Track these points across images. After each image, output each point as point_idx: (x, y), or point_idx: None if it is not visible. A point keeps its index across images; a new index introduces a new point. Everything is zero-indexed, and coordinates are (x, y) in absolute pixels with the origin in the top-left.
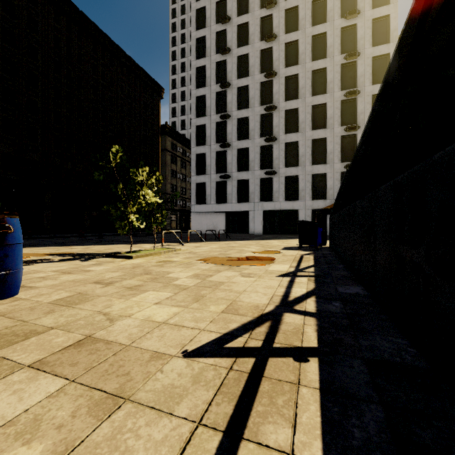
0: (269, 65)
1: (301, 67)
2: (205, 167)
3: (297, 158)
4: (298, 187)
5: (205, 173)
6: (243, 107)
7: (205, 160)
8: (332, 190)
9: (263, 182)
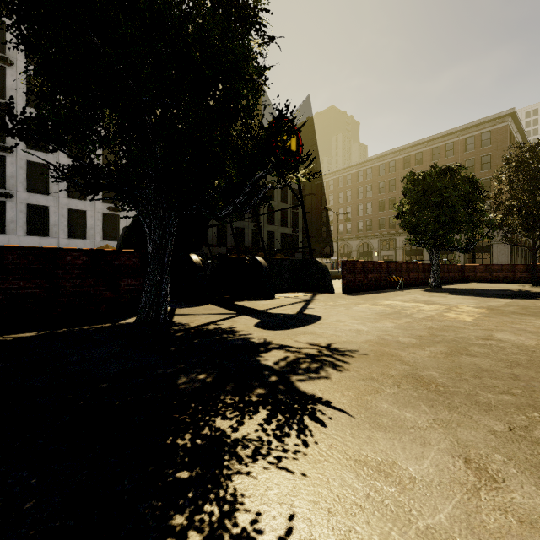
0: None
1: None
2: None
3: (47, 185)
4: (48, 220)
5: None
6: None
7: None
8: (93, 230)
9: None
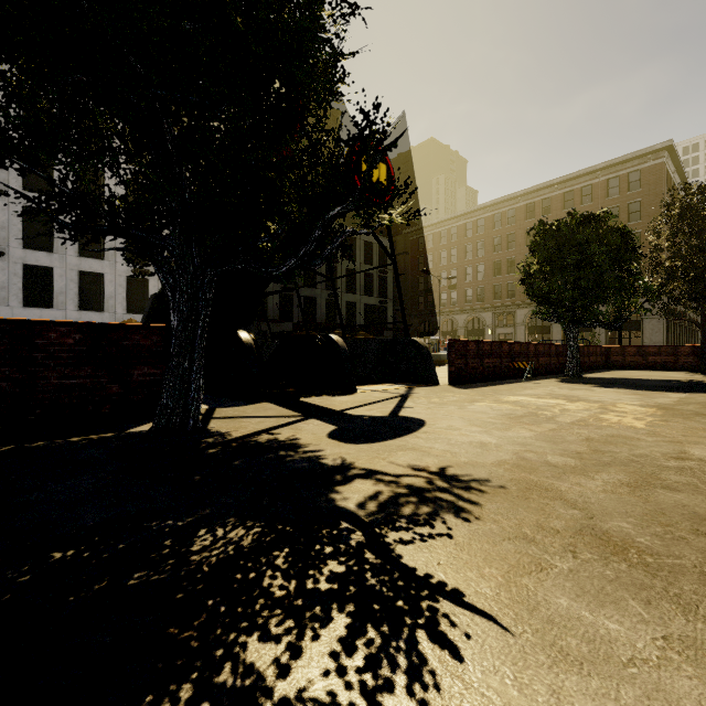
0: None
1: None
2: None
3: (50, 239)
4: (52, 286)
5: None
6: None
7: None
8: (114, 299)
9: None
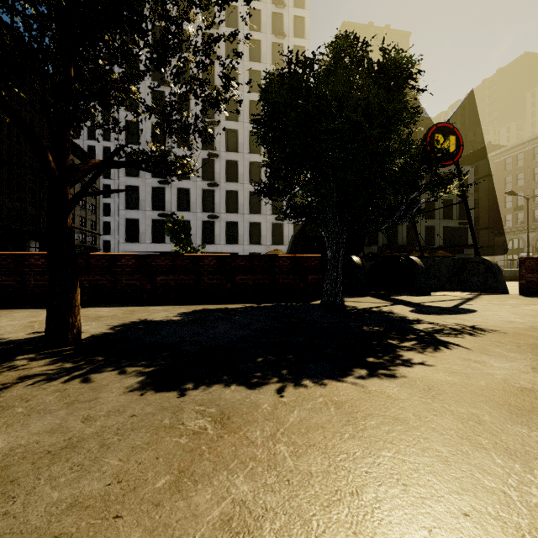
0: (211, 113)
1: (240, 124)
2: (137, 201)
3: (237, 206)
4: (237, 232)
5: (137, 208)
6: (183, 146)
7: (137, 193)
8: (265, 237)
9: (204, 224)
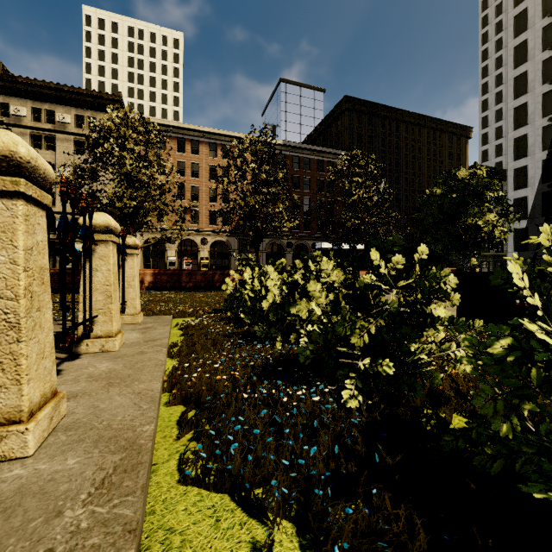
0: None
1: None
2: (526, 211)
3: None
4: None
5: (526, 217)
6: None
7: (526, 203)
8: None
9: None
